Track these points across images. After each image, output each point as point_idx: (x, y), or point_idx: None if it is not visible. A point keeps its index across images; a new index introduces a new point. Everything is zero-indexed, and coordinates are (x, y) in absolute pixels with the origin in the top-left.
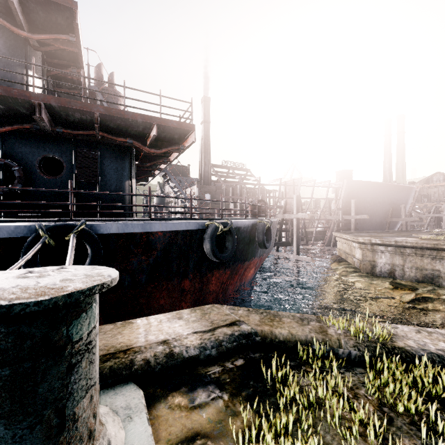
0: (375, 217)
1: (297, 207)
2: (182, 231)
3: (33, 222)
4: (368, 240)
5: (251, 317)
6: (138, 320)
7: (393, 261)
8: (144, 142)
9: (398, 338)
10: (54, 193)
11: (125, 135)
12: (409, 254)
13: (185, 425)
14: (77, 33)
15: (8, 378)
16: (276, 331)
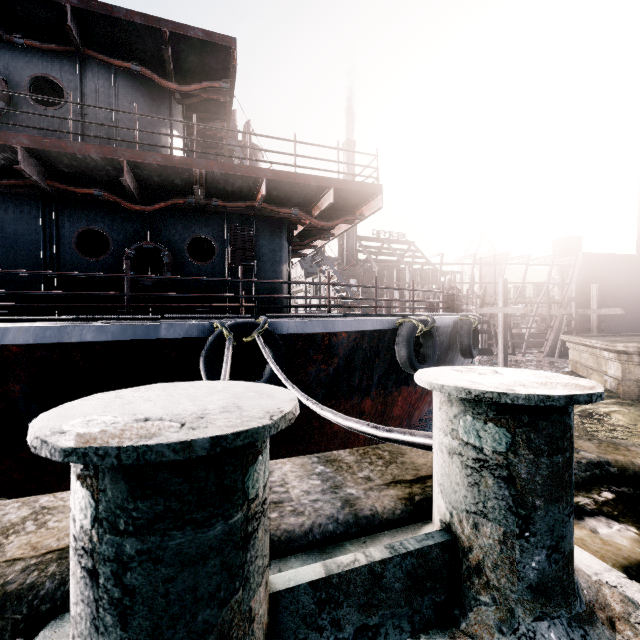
0: (632, 311)
1: (504, 297)
2: (369, 331)
3: (204, 319)
4: (635, 348)
5: (580, 443)
6: None
7: None
8: (309, 212)
9: None
10: (204, 283)
11: (286, 204)
12: None
13: (614, 552)
14: (233, 78)
15: (560, 465)
16: (638, 461)
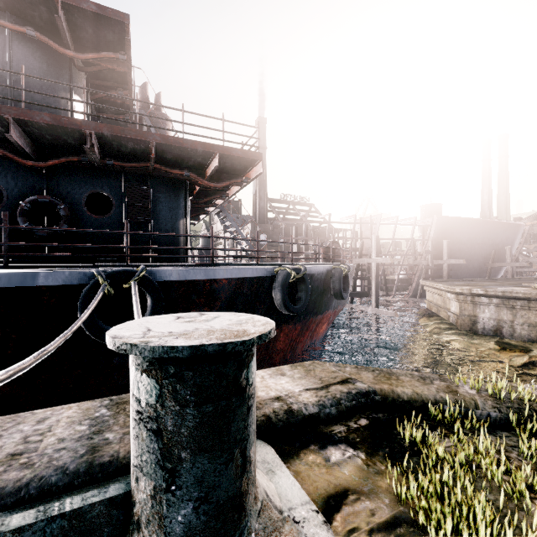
0: (473, 261)
1: (376, 250)
2: (249, 278)
3: (87, 267)
4: (468, 290)
5: (363, 375)
6: None
7: (499, 315)
8: (202, 174)
9: None
10: (102, 235)
11: (181, 166)
12: (520, 308)
13: (330, 481)
14: (128, 50)
15: (211, 414)
16: (398, 390)
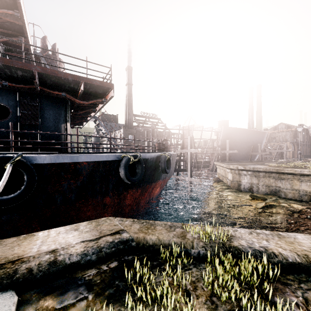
0: (242, 151)
1: (190, 145)
2: (103, 161)
3: None
4: (236, 167)
5: (133, 226)
6: (40, 232)
7: (251, 181)
8: (76, 95)
9: (235, 239)
10: (2, 132)
11: (60, 89)
12: (261, 176)
13: None
14: (20, 10)
15: None
16: (148, 237)
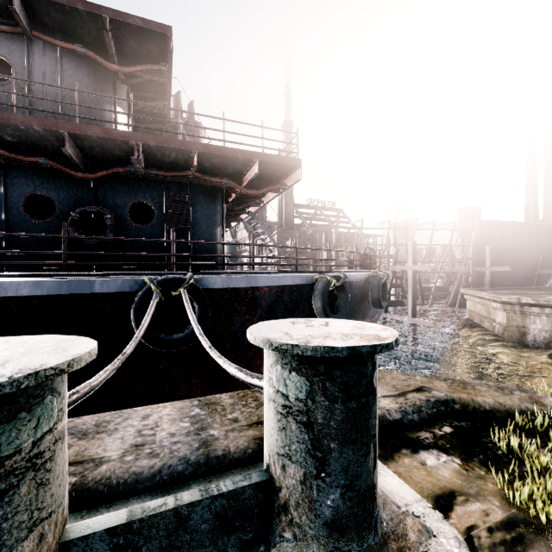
0: (518, 268)
1: (413, 256)
2: (289, 286)
3: (137, 275)
4: (516, 300)
5: (436, 383)
6: None
7: None
8: (239, 181)
9: None
10: (145, 243)
11: (219, 174)
12: None
13: (433, 483)
14: (170, 62)
15: (355, 410)
16: (478, 399)
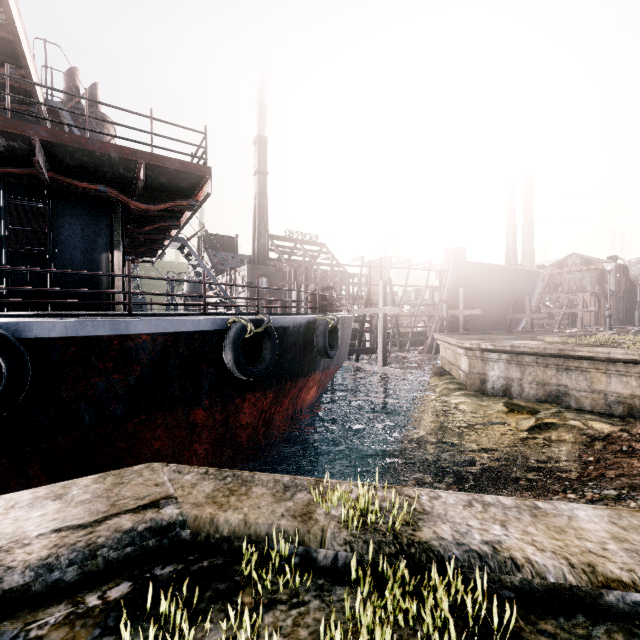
0: (492, 312)
1: (383, 298)
2: (186, 333)
3: None
4: (477, 345)
5: (198, 488)
6: None
7: (508, 373)
8: (132, 192)
9: (428, 522)
10: None
11: (97, 179)
12: (528, 364)
13: None
14: (6, 6)
15: None
16: (221, 517)
